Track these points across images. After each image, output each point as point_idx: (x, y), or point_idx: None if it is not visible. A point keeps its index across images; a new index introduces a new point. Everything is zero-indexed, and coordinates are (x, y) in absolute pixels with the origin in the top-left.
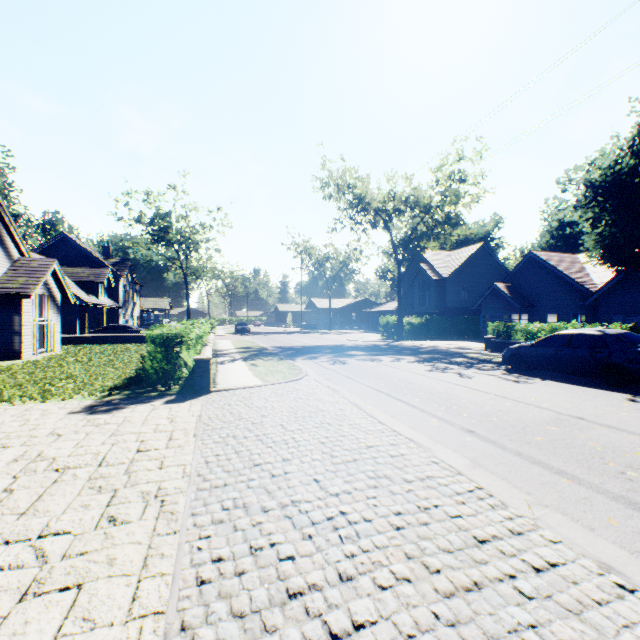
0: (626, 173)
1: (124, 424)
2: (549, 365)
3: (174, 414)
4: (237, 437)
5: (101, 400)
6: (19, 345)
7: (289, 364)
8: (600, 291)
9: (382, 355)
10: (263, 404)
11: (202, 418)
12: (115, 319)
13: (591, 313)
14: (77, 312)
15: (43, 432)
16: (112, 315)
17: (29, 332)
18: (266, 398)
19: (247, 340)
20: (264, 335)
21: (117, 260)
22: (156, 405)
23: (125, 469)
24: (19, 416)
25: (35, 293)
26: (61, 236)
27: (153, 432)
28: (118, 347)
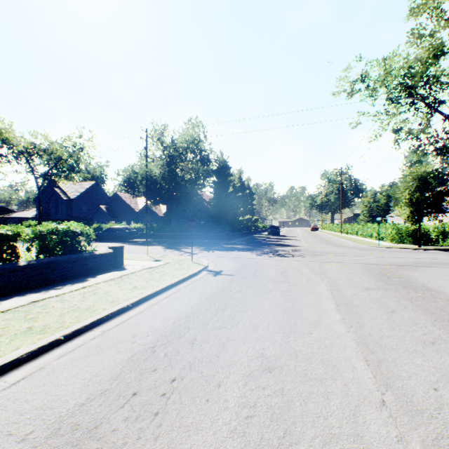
0: (132, 178)
1: None
2: (107, 238)
3: None
4: None
5: None
6: None
7: None
8: (139, 212)
9: None
10: None
11: None
12: None
13: (138, 221)
14: None
15: None
16: None
17: None
18: None
19: None
20: None
21: None
22: None
23: None
24: None
25: None
26: None
27: None
28: None
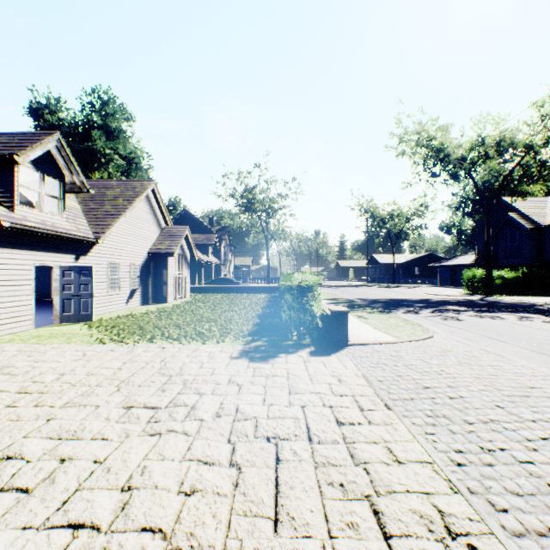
0: None
1: (291, 378)
2: None
3: (332, 370)
4: (453, 420)
5: (248, 346)
6: (166, 292)
7: (398, 318)
8: None
9: (495, 312)
10: (429, 368)
11: (370, 380)
12: (218, 273)
13: None
14: (196, 268)
15: (222, 379)
16: (216, 270)
17: (172, 282)
18: (423, 360)
19: (325, 292)
20: (335, 288)
21: (219, 227)
22: (304, 356)
23: (348, 454)
24: (192, 357)
25: (176, 252)
26: (183, 211)
27: (331, 394)
28: (227, 295)
